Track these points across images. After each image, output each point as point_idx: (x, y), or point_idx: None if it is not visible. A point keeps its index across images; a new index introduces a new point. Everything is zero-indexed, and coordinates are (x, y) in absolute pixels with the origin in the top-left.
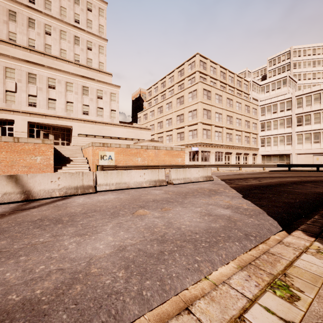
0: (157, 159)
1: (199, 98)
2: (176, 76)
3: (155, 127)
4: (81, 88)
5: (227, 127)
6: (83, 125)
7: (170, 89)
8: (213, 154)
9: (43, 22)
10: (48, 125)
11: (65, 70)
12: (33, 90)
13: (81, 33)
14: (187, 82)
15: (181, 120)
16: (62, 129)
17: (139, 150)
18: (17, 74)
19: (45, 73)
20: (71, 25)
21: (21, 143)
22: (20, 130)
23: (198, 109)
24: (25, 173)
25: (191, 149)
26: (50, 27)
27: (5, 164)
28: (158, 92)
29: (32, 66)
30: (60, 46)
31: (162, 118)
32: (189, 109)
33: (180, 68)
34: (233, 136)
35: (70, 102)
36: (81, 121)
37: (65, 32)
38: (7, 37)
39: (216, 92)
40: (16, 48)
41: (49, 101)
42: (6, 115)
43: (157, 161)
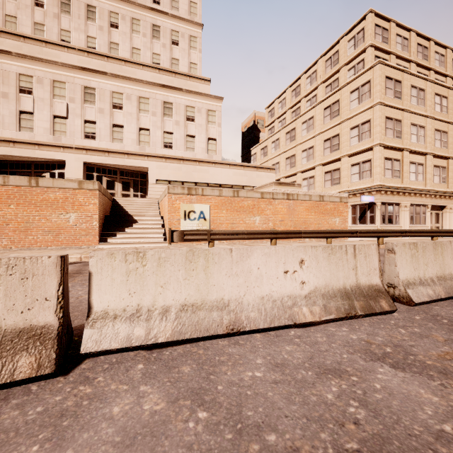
0: (293, 219)
1: (377, 95)
2: (322, 70)
3: (281, 167)
4: (161, 105)
5: (437, 154)
6: (164, 166)
7: (309, 97)
8: (405, 210)
9: (107, 9)
10: (114, 168)
11: (137, 78)
12: (91, 112)
13: (161, 18)
14: (347, 73)
15: (333, 147)
16: (135, 174)
17: (256, 200)
18: (69, 91)
19: (108, 85)
20: (147, 8)
21: (42, 188)
22: (74, 176)
23: (374, 118)
24: (49, 244)
25: (355, 200)
26: (117, 15)
27: (15, 226)
28: (287, 106)
29: (89, 76)
30: (131, 44)
31: (294, 149)
32: (352, 123)
33: (330, 52)
34: (449, 171)
35: (144, 128)
36: (161, 159)
37: (139, 20)
38: (58, 38)
39: (412, 83)
40: (69, 52)
41: (114, 129)
42: (54, 154)
43: (292, 222)
